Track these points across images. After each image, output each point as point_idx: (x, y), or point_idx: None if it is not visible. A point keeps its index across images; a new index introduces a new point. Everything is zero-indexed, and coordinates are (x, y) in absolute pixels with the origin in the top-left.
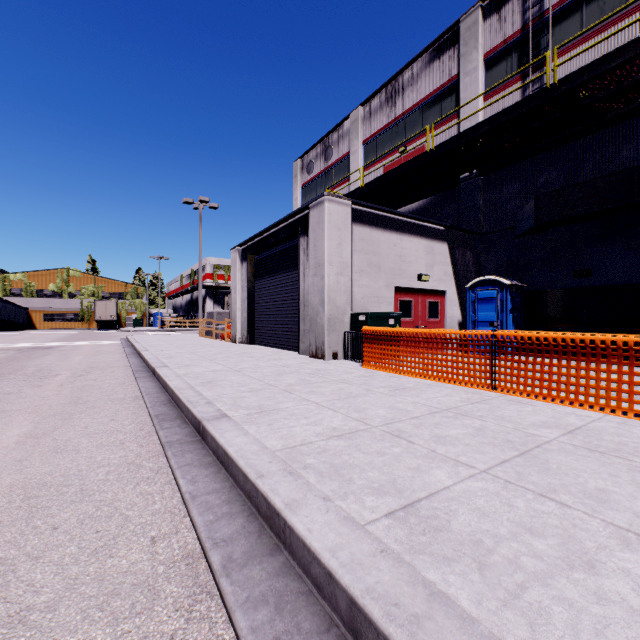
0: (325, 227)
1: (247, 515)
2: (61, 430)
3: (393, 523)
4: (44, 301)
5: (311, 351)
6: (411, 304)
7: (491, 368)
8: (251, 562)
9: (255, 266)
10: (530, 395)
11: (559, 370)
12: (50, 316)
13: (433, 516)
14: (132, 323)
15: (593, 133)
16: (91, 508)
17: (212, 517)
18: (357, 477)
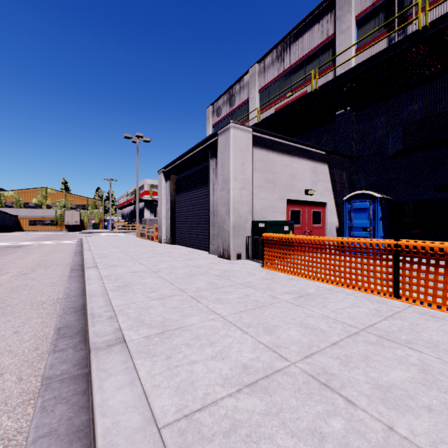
0: (231, 149)
1: None
2: None
3: None
4: (29, 211)
5: (219, 252)
6: (299, 213)
7: (394, 277)
8: None
9: (176, 184)
10: (441, 307)
11: None
12: (33, 221)
13: None
14: (91, 226)
15: None
16: None
17: None
18: None
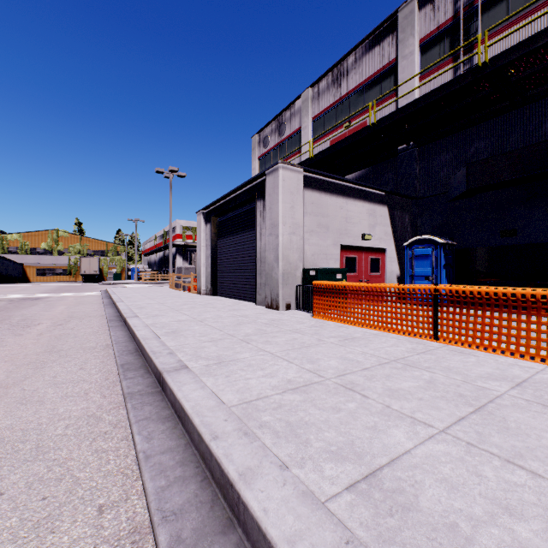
0: (279, 191)
1: (200, 480)
2: (31, 379)
3: (356, 499)
4: (37, 258)
5: (267, 302)
6: (355, 260)
7: (433, 320)
8: (201, 543)
9: (218, 227)
10: (471, 345)
11: (500, 322)
12: (42, 271)
13: (398, 489)
14: (112, 277)
15: (518, 108)
16: (42, 469)
17: (164, 482)
18: (314, 438)
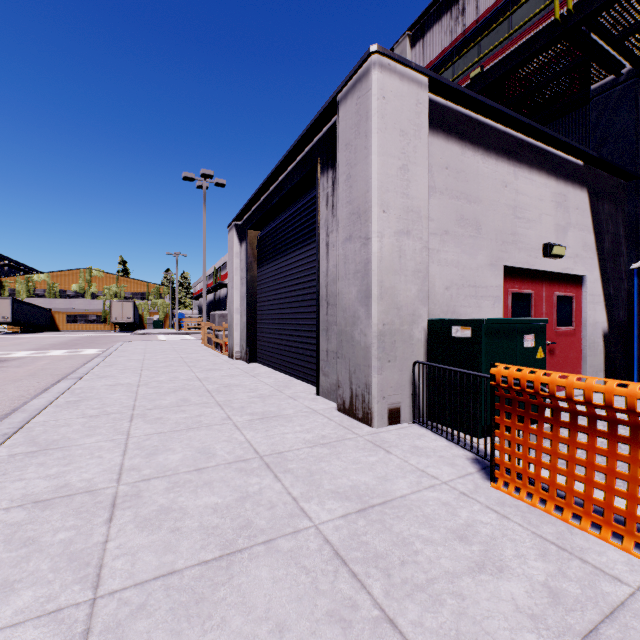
0: (372, 126)
1: None
2: None
3: None
4: (67, 302)
5: (340, 398)
6: (529, 301)
7: None
8: None
9: (258, 247)
10: None
11: None
12: (73, 317)
13: None
14: (152, 325)
15: None
16: None
17: None
18: None
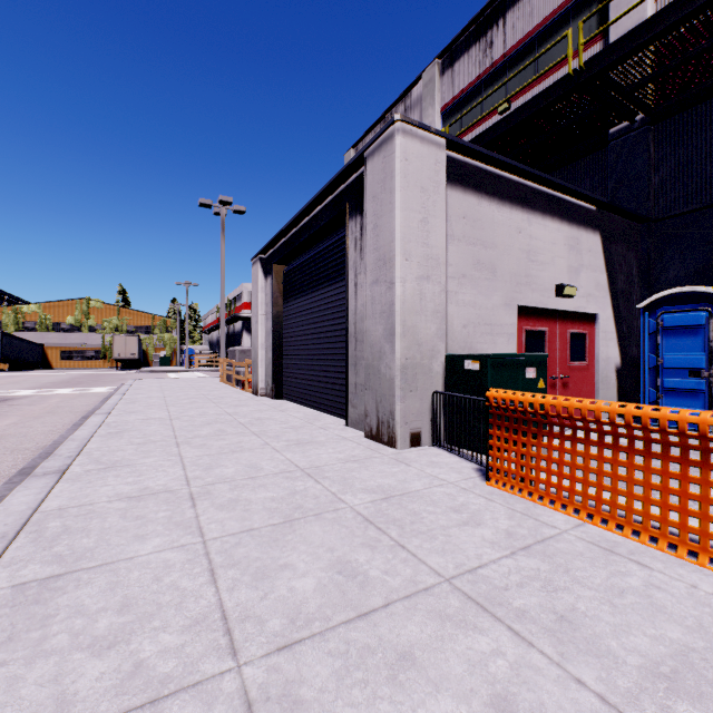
0: (396, 184)
1: None
2: None
3: None
4: (61, 336)
5: (368, 426)
6: (544, 337)
7: None
8: None
9: (284, 281)
10: None
11: None
12: (68, 353)
13: None
14: (159, 361)
15: None
16: None
17: None
18: None
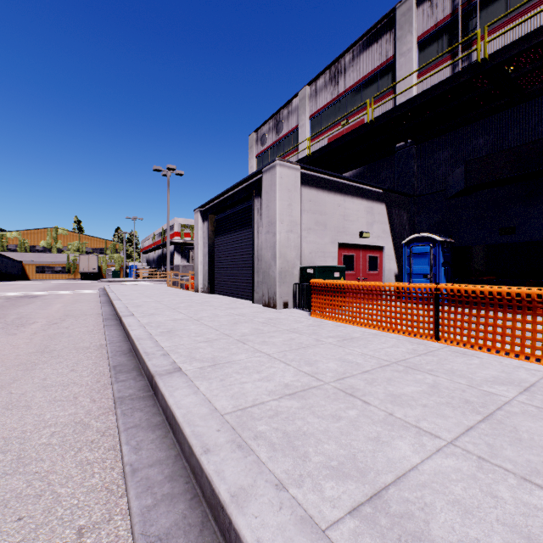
0: (277, 189)
1: (190, 498)
2: (19, 382)
3: (360, 526)
4: (36, 255)
5: (264, 301)
6: (353, 258)
7: (434, 320)
8: None
9: (215, 225)
10: (474, 346)
11: (504, 323)
12: (41, 268)
13: (407, 514)
14: (111, 274)
15: (517, 105)
16: (22, 483)
17: (150, 501)
18: (313, 451)
